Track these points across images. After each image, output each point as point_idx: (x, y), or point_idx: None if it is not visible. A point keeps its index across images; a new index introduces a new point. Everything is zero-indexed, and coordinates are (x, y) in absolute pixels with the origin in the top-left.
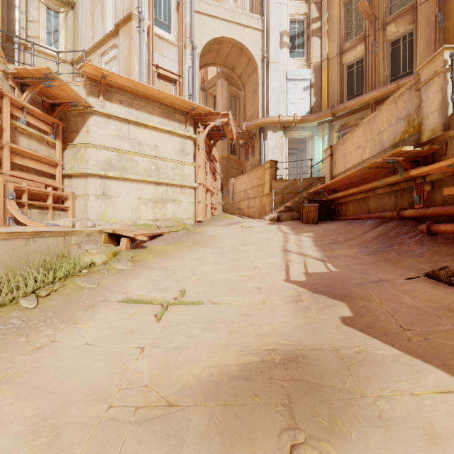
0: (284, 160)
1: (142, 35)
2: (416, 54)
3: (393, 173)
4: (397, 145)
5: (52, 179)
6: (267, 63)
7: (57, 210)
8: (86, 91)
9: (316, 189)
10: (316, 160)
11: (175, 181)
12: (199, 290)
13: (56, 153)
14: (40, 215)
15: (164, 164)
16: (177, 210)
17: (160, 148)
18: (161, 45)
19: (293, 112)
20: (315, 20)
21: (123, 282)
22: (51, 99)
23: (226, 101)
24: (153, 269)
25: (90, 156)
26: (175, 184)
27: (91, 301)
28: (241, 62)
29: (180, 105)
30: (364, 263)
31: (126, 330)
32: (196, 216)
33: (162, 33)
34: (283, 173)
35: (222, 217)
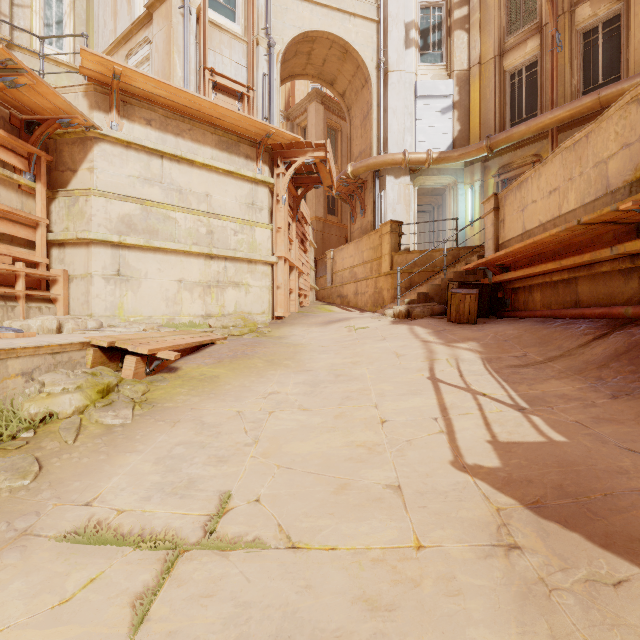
0: (411, 221)
1: (188, 19)
2: (626, 49)
3: (636, 233)
4: None
5: (29, 248)
6: (384, 72)
7: (36, 301)
8: (89, 101)
9: (474, 265)
10: (461, 221)
11: (239, 252)
12: (262, 491)
13: (36, 205)
14: (1, 310)
15: (222, 225)
16: (243, 299)
17: (215, 199)
18: (219, 38)
19: (425, 147)
20: (459, 4)
21: (98, 465)
22: (25, 113)
23: (322, 136)
24: (176, 425)
25: (94, 210)
26: (239, 257)
27: None
28: (345, 71)
29: (247, 129)
30: (615, 420)
31: None
32: (274, 308)
33: (222, 21)
34: (410, 241)
35: (315, 309)
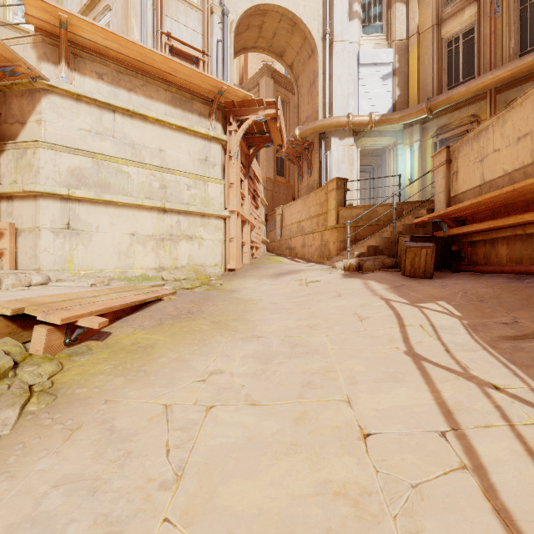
0: (354, 179)
1: None
2: None
3: None
4: None
5: None
6: (329, 42)
7: None
8: (37, 52)
9: (428, 218)
10: (401, 179)
11: (192, 206)
12: None
13: None
14: None
15: (175, 179)
16: (196, 252)
17: (168, 154)
18: (176, 6)
19: (367, 110)
20: None
21: None
22: None
23: None
24: (72, 436)
25: (42, 162)
26: (192, 211)
27: None
28: (293, 43)
29: (200, 86)
30: None
31: None
32: (227, 260)
33: None
34: (353, 197)
35: (266, 260)
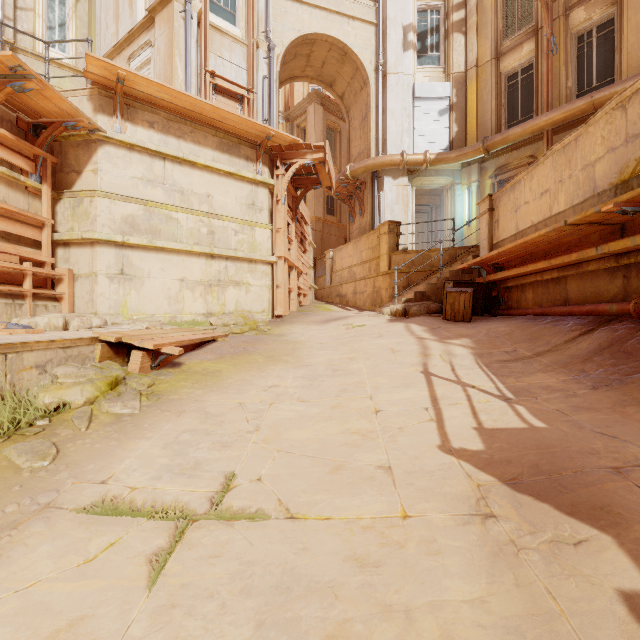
0: (409, 222)
1: (190, 23)
2: (619, 53)
3: (620, 234)
4: (627, 183)
5: (35, 248)
6: (383, 74)
7: (43, 299)
8: (93, 105)
9: (468, 265)
10: (459, 221)
11: (240, 252)
12: (263, 472)
13: (42, 206)
14: (9, 308)
15: (223, 225)
16: (243, 298)
17: (216, 200)
18: (220, 41)
19: (423, 148)
20: (457, 7)
21: (110, 450)
22: (32, 116)
23: (321, 136)
24: (182, 415)
25: (99, 211)
26: (240, 256)
27: (17, 510)
28: (344, 73)
29: (248, 131)
30: (593, 408)
31: (56, 626)
32: (274, 307)
33: (222, 24)
34: (408, 241)
35: (315, 308)
